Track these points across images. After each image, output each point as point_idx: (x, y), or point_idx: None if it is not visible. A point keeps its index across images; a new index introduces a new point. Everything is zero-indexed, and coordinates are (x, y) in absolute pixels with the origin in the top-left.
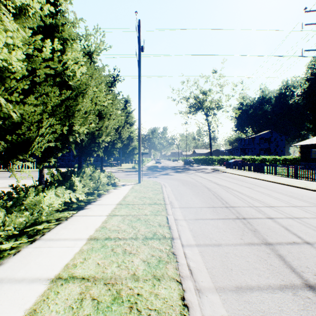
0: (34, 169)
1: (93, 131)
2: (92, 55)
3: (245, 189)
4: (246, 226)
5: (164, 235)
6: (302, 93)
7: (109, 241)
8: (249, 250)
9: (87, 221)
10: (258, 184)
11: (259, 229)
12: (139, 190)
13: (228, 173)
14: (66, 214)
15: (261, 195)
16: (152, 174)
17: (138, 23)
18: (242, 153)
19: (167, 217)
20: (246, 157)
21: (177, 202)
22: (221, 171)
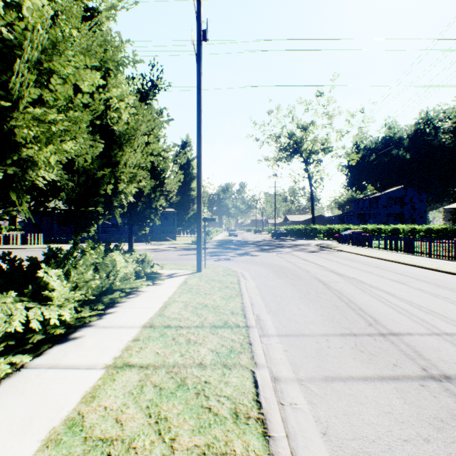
0: (41, 244)
1: (91, 168)
2: (95, 14)
3: (394, 285)
4: None
5: None
6: (454, 128)
7: None
8: None
9: (45, 393)
10: (412, 275)
11: None
12: (197, 287)
13: (347, 252)
14: (1, 367)
15: (437, 301)
16: (223, 254)
17: None
18: (360, 220)
19: (255, 374)
20: (368, 226)
21: (272, 318)
22: (333, 249)
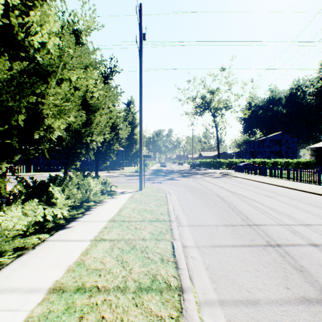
0: (31, 172)
1: (78, 127)
2: (79, 34)
3: (265, 198)
4: (286, 260)
5: (168, 283)
6: (316, 92)
7: (80, 296)
8: (310, 317)
9: (61, 252)
10: (278, 192)
11: (307, 266)
12: (140, 199)
13: (239, 177)
14: (34, 239)
15: (288, 207)
16: (156, 179)
17: (140, 7)
18: (251, 156)
19: (173, 243)
20: (256, 160)
21: (186, 216)
22: (231, 175)
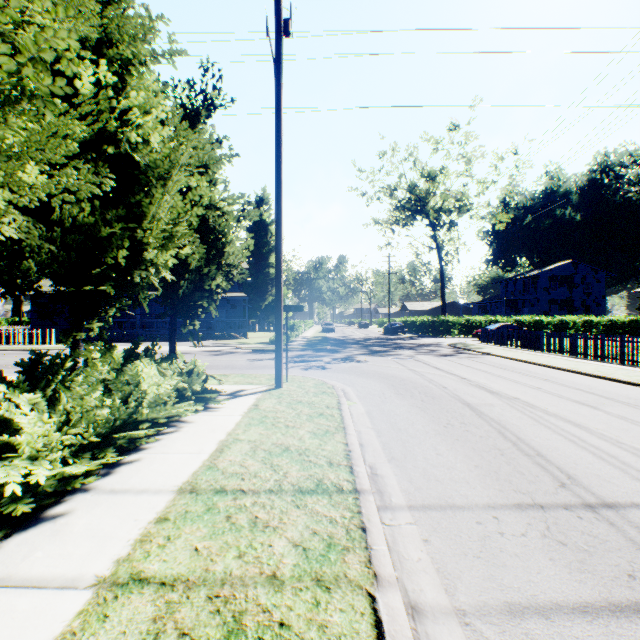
0: (52, 344)
1: (91, 221)
2: None
3: (583, 411)
4: None
5: None
6: None
7: None
8: None
9: None
10: (605, 393)
11: None
12: (274, 415)
13: (497, 355)
14: None
15: None
16: (315, 359)
17: None
18: (510, 309)
19: (376, 603)
20: (523, 318)
21: (397, 471)
22: (476, 351)
